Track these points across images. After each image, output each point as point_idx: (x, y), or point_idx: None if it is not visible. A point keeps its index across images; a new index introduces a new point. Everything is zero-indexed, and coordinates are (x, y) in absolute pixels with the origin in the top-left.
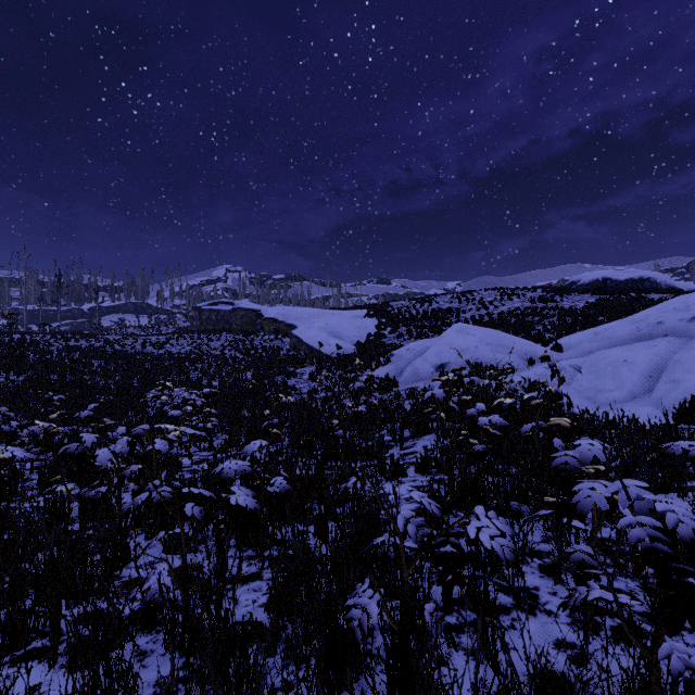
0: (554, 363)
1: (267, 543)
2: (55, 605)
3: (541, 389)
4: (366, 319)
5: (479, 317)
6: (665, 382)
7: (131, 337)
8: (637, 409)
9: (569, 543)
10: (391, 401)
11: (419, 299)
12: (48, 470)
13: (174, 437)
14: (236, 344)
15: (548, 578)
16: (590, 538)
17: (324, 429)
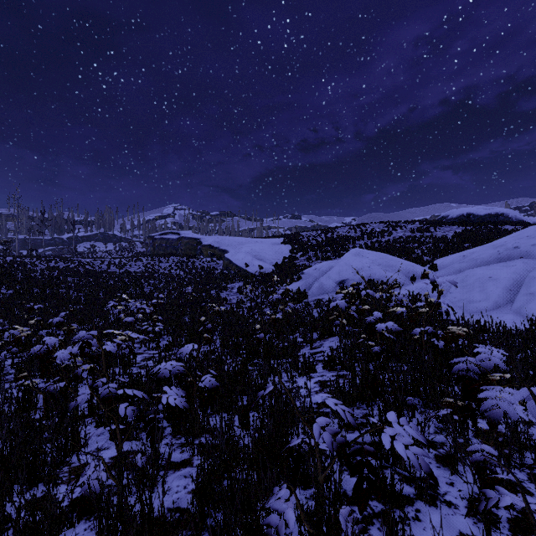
0: (434, 279)
1: (199, 431)
2: (2, 495)
3: (423, 300)
4: (282, 246)
5: (371, 244)
6: (523, 295)
7: (100, 259)
8: (502, 317)
9: (468, 441)
10: (302, 309)
11: (324, 230)
12: (22, 367)
13: (120, 340)
14: (181, 265)
15: (445, 468)
16: (488, 437)
17: (248, 332)
